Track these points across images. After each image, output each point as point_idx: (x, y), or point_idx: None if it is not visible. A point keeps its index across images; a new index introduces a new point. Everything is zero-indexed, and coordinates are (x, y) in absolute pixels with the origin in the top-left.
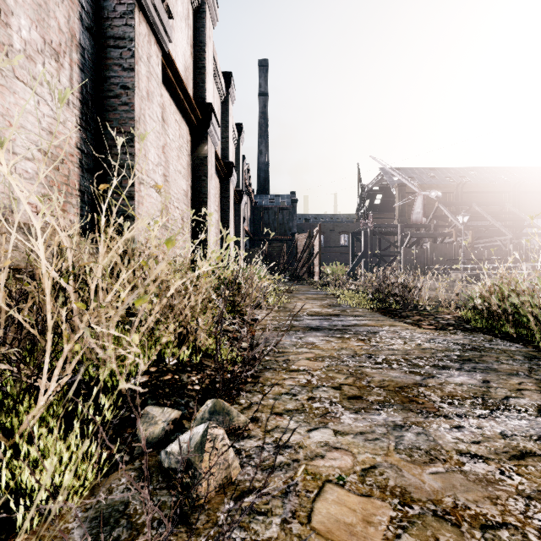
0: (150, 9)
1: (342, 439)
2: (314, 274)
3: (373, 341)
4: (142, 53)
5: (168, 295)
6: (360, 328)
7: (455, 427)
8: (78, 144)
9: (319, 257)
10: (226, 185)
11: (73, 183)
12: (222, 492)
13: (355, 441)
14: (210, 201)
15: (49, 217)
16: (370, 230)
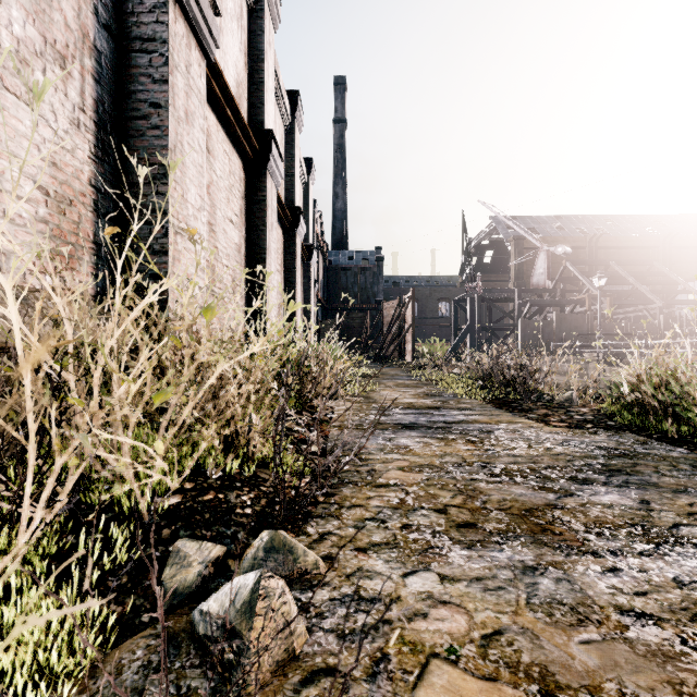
0: (190, 2)
1: (452, 589)
2: (405, 353)
3: (486, 443)
4: (179, 60)
5: (207, 385)
6: (469, 426)
7: (609, 570)
8: (92, 180)
9: (413, 331)
10: (292, 238)
11: (85, 232)
12: (281, 673)
13: (470, 592)
14: (271, 258)
15: (38, 276)
16: (478, 296)
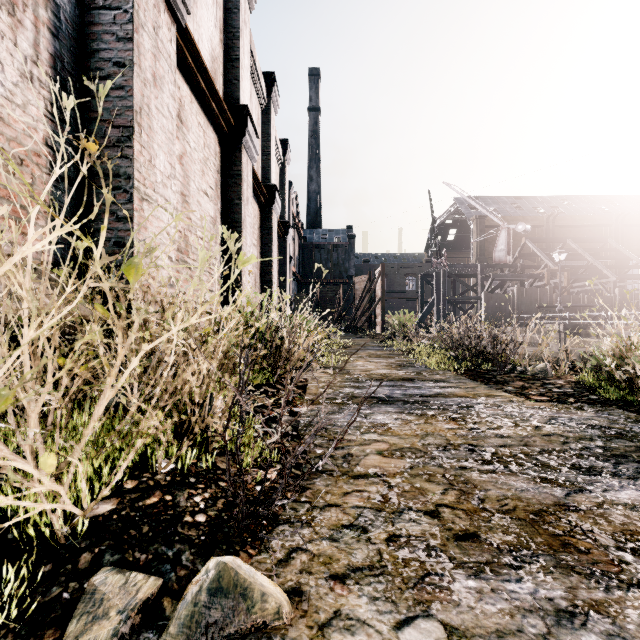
0: None
1: None
2: (375, 324)
3: (469, 421)
4: (145, 19)
5: (129, 369)
6: (446, 400)
7: None
8: (48, 140)
9: (382, 304)
10: (268, 214)
11: (39, 195)
12: None
13: None
14: (246, 232)
15: None
16: (444, 271)
